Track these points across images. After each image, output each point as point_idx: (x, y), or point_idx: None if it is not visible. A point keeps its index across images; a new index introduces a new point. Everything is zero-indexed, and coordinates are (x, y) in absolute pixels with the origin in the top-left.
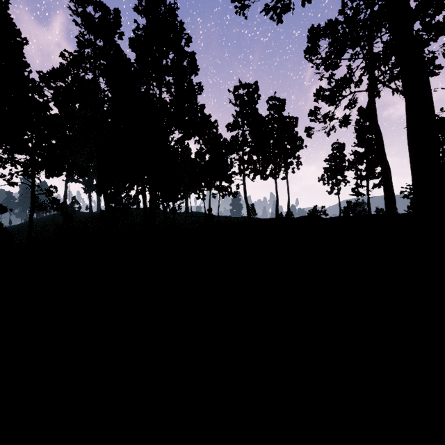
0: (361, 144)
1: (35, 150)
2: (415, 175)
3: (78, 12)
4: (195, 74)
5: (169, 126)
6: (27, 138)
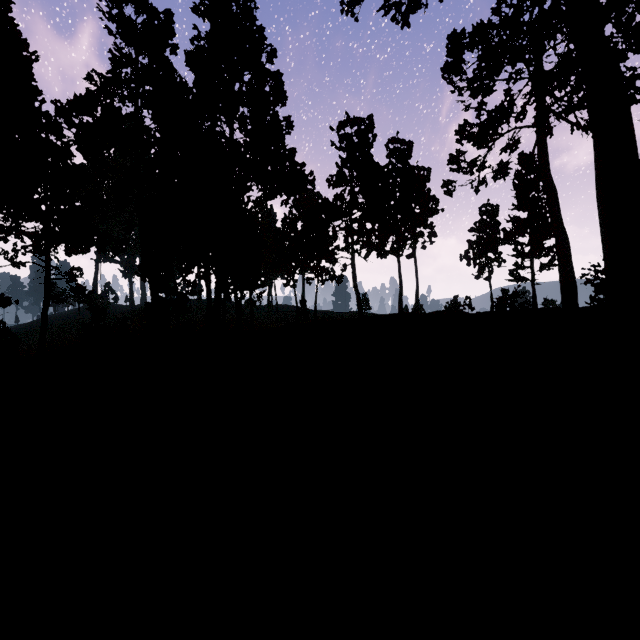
0: (522, 206)
1: (51, 215)
2: (608, 250)
3: (113, 16)
4: (281, 103)
5: (243, 180)
6: (38, 198)
